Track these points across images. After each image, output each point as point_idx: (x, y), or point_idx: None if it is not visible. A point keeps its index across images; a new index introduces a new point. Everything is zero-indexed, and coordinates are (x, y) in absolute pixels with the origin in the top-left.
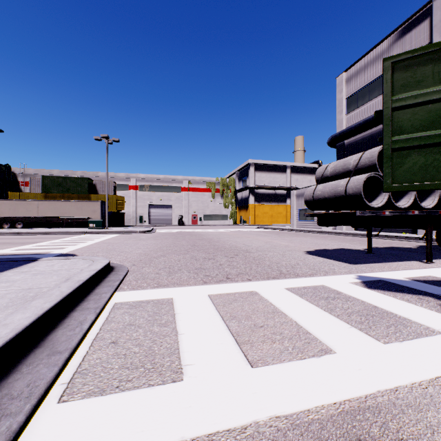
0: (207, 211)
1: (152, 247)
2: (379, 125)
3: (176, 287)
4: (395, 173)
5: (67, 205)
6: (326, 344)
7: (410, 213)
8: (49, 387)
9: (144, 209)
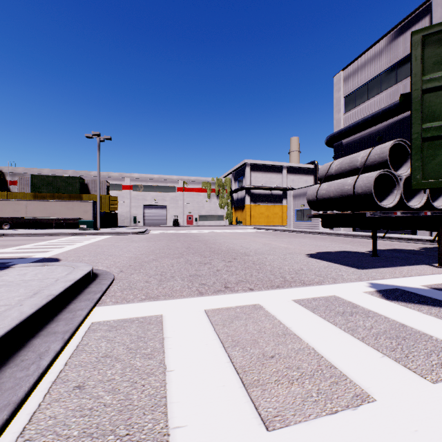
0: (203, 211)
1: (144, 250)
2: (378, 124)
3: (167, 300)
4: (427, 167)
5: (58, 205)
6: (360, 384)
7: (422, 214)
8: None
9: (138, 210)
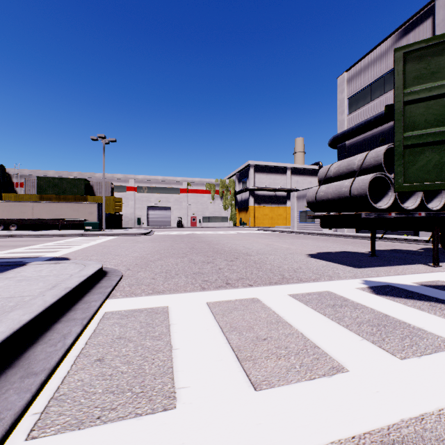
0: (207, 213)
1: (149, 250)
2: (381, 125)
3: (172, 294)
4: (408, 172)
5: (63, 207)
6: (337, 360)
7: (416, 215)
8: (17, 420)
9: (142, 211)
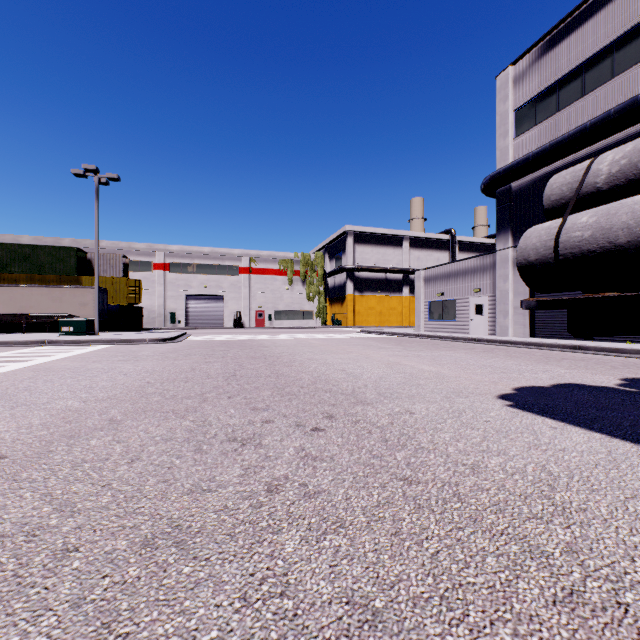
0: (281, 305)
1: (126, 385)
2: (581, 149)
3: None
4: None
5: (35, 294)
6: None
7: None
8: None
9: (178, 302)
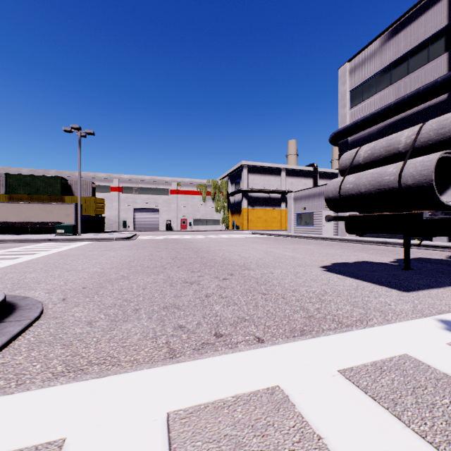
0: (198, 215)
1: (118, 262)
2: (389, 118)
3: (100, 377)
4: None
5: (35, 208)
6: None
7: None
8: None
9: (128, 213)
